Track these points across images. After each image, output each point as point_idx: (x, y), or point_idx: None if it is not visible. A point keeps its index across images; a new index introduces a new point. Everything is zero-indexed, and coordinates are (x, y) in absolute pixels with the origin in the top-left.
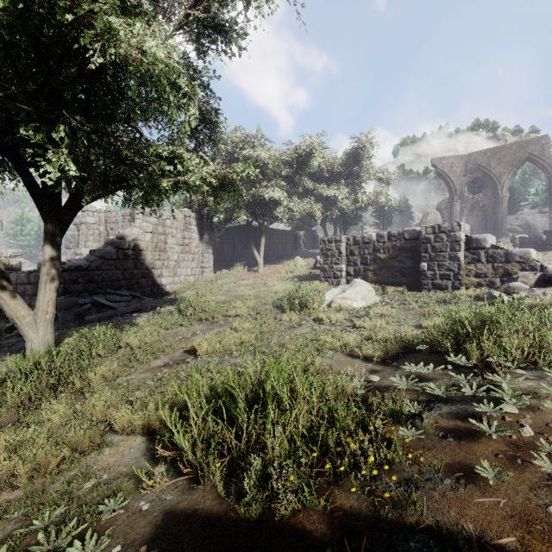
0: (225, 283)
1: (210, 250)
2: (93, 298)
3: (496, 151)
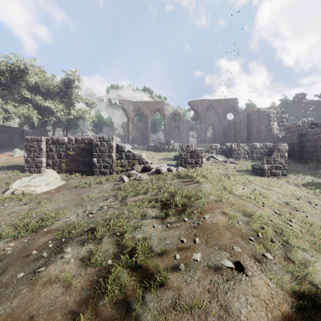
0: None
1: None
2: None
3: (146, 103)
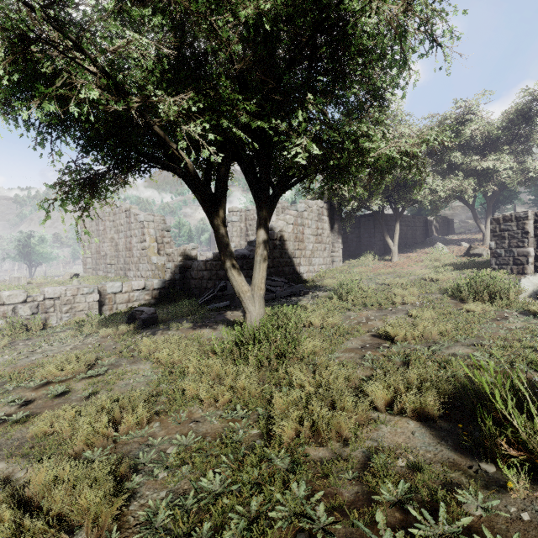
0: (360, 272)
1: (339, 240)
2: None
3: None
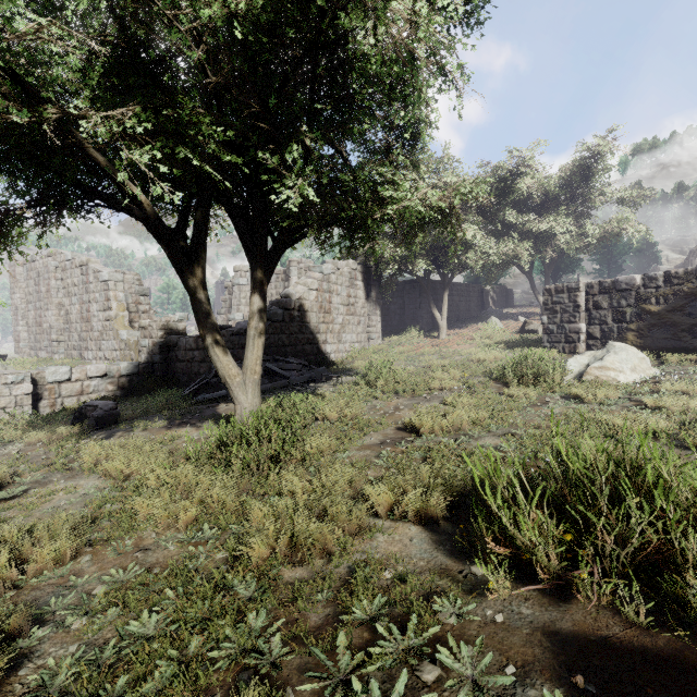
0: (401, 351)
1: (377, 311)
2: (265, 365)
3: None
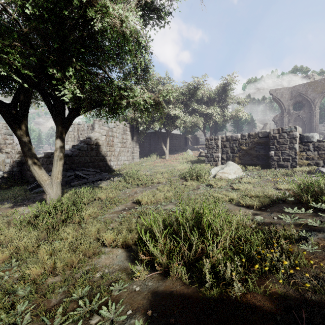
0: (147, 165)
1: (137, 146)
2: (75, 172)
3: (311, 84)
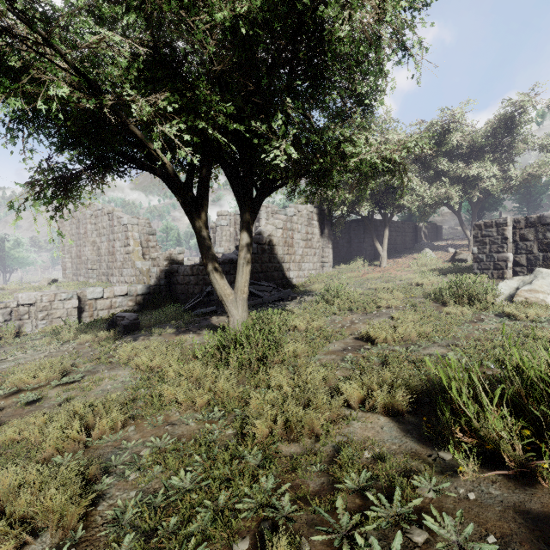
0: (350, 277)
1: (329, 245)
2: None
3: None
